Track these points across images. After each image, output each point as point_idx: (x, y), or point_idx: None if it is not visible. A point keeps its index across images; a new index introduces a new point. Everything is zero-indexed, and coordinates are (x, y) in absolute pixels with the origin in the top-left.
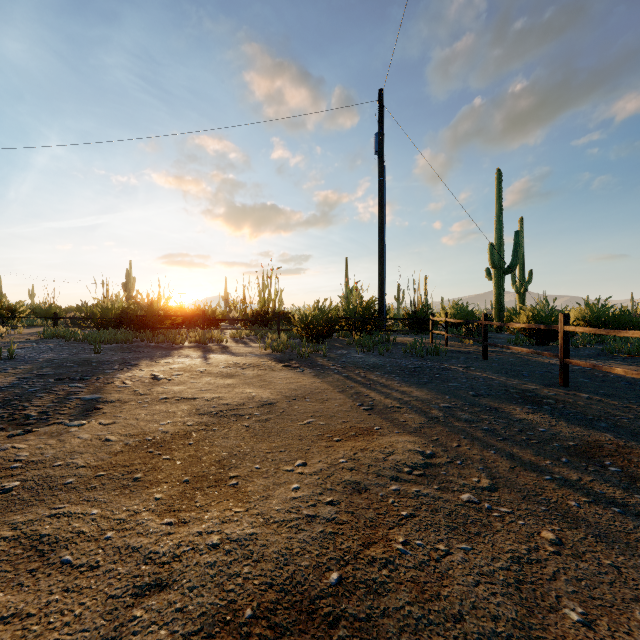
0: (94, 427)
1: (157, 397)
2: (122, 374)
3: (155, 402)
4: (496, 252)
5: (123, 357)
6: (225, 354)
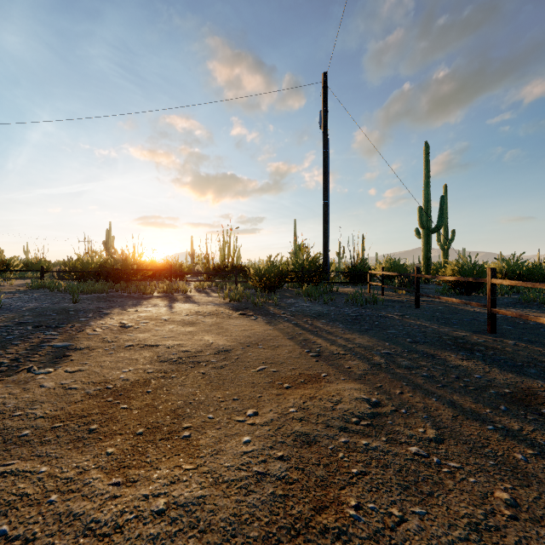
0: (60, 375)
1: (123, 344)
2: (94, 322)
3: (120, 349)
4: (424, 214)
5: (98, 306)
6: (188, 303)
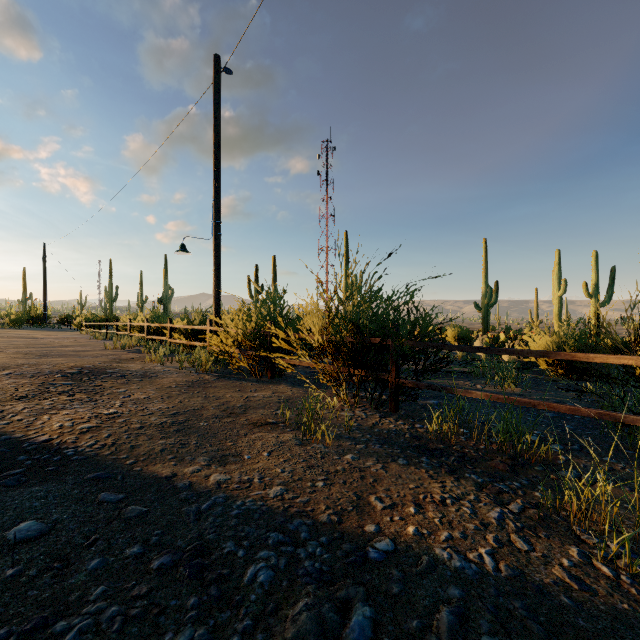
0: None
1: None
2: None
3: None
4: (109, 293)
5: None
6: None
